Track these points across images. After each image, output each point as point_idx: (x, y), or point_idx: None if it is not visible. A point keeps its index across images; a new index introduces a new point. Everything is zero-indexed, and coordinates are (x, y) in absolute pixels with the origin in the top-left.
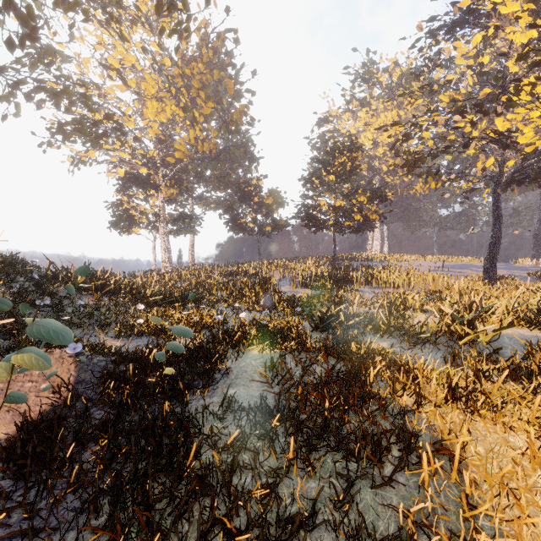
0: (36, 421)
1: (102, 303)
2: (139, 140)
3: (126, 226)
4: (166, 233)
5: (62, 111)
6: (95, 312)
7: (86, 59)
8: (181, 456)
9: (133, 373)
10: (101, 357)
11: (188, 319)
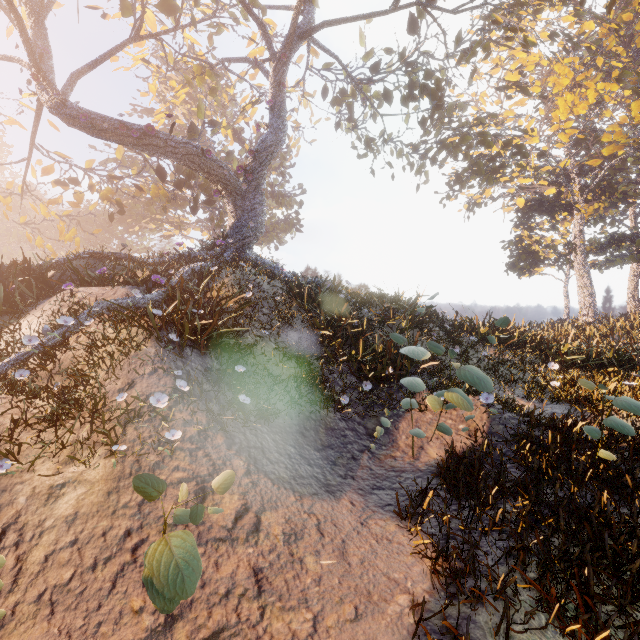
0: (459, 455)
1: (505, 357)
2: (544, 155)
3: (526, 267)
4: (585, 268)
5: (459, 160)
6: (498, 365)
7: (483, 94)
8: (635, 568)
9: (551, 442)
10: (511, 414)
11: (633, 393)
